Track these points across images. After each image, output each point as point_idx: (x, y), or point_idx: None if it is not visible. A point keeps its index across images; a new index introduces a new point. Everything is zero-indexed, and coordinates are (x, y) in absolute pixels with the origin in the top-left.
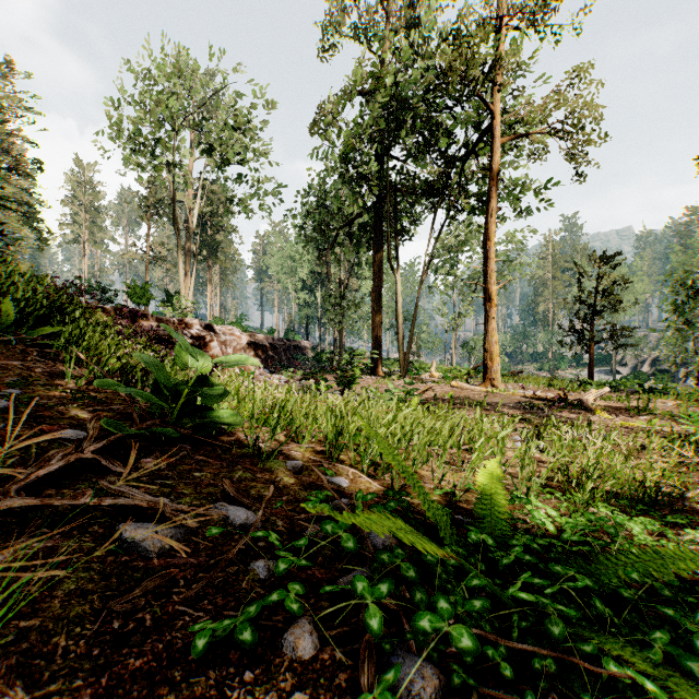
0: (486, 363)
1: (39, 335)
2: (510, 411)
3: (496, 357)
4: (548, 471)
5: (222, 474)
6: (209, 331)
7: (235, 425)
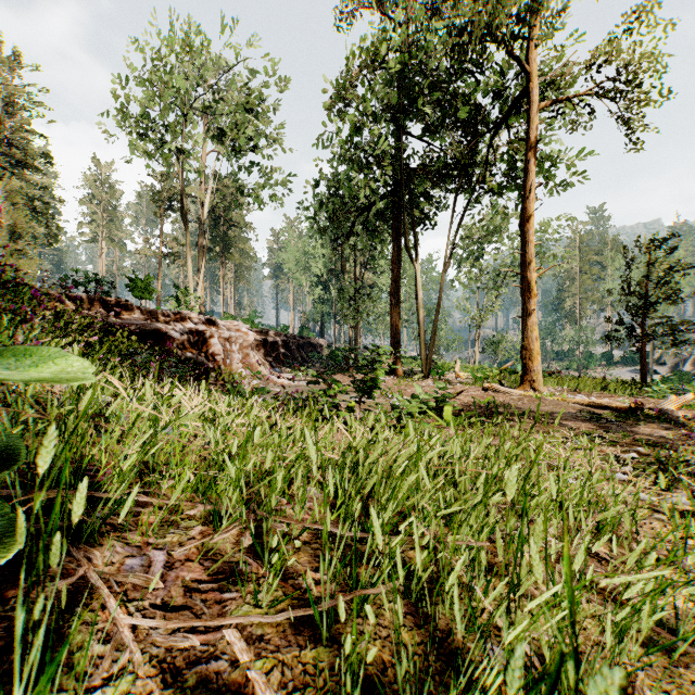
0: (525, 362)
1: None
2: (572, 424)
3: (537, 356)
4: None
5: None
6: (210, 326)
7: None
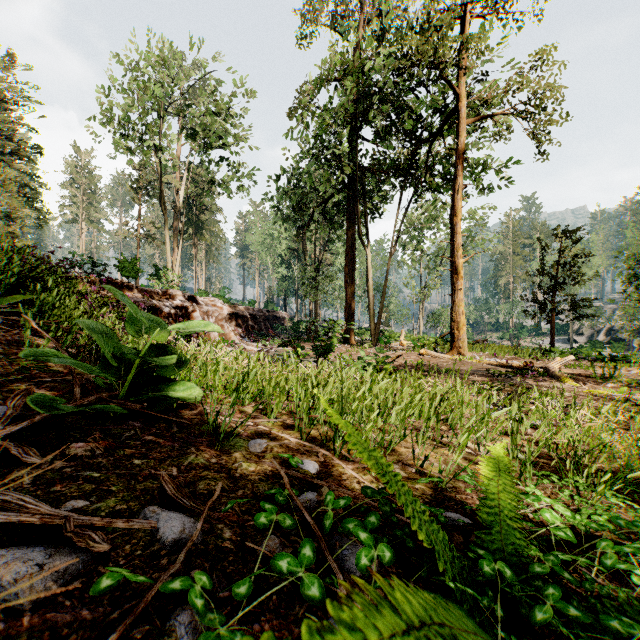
0: (453, 332)
1: (14, 304)
2: (478, 378)
3: (463, 327)
4: (539, 449)
5: (169, 460)
6: (192, 302)
7: (191, 400)
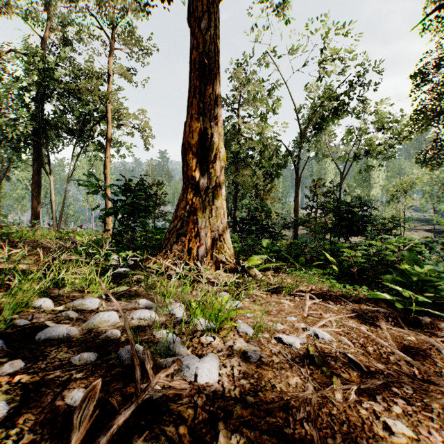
0: (106, 227)
1: None
2: None
3: (110, 224)
4: None
5: None
6: None
7: None
